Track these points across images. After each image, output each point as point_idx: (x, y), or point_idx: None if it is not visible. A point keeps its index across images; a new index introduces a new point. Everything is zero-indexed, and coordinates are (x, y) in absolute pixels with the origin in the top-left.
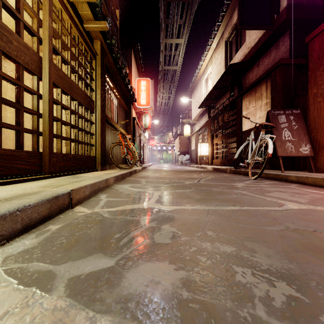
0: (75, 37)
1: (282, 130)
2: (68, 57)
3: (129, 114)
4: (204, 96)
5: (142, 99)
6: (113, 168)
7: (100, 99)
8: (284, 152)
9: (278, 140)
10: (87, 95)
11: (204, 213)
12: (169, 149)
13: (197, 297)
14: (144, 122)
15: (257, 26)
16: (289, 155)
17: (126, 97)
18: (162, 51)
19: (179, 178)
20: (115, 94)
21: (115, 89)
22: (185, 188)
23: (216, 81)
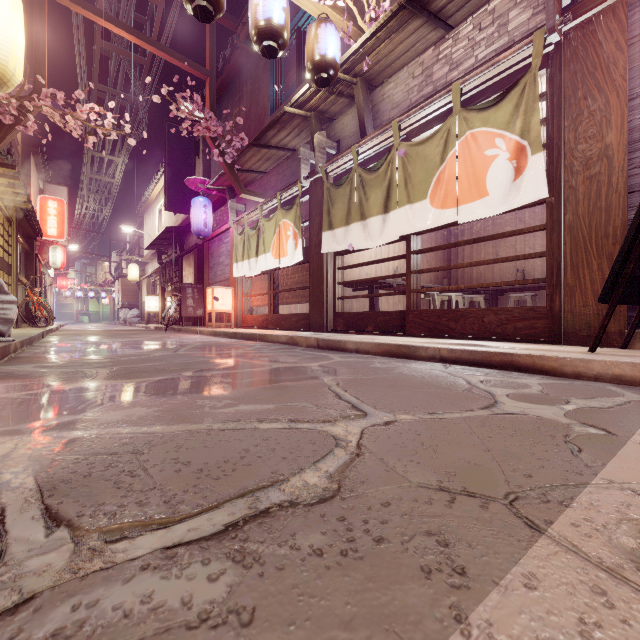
0: (3, 221)
1: (188, 299)
2: (1, 243)
3: (32, 254)
4: (158, 231)
5: (51, 227)
6: (20, 327)
7: (16, 262)
8: (187, 314)
9: (184, 306)
10: (8, 263)
11: (105, 337)
12: (103, 297)
13: (94, 339)
14: (52, 258)
15: (181, 212)
16: (190, 316)
17: (28, 234)
18: (88, 150)
19: (105, 333)
20: (19, 241)
21: (21, 238)
22: (104, 335)
23: (168, 223)
